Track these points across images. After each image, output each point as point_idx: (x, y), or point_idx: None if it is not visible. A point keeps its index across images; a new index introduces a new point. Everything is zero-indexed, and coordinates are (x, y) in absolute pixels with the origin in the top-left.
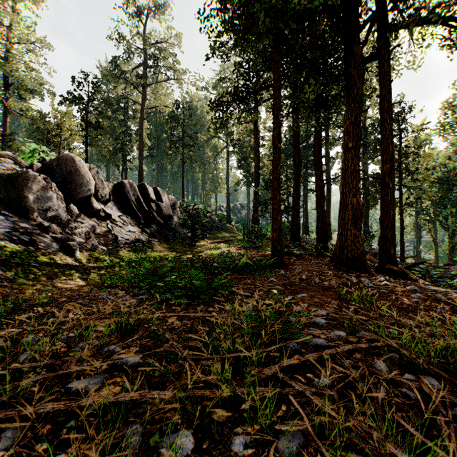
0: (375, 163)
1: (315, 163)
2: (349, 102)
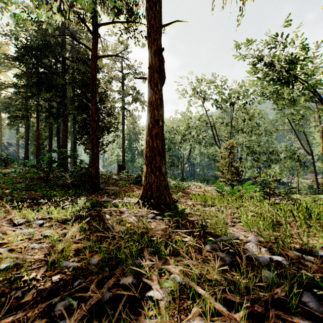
0: None
1: (57, 137)
2: (64, 125)
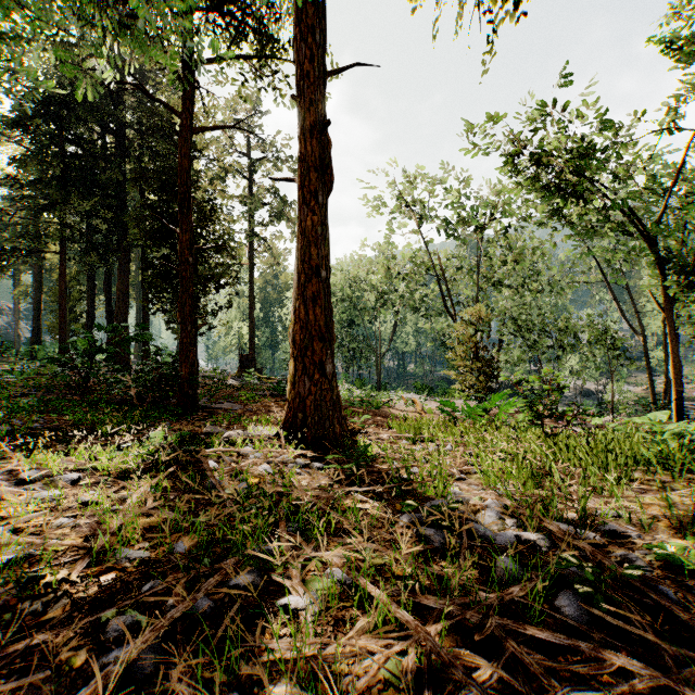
0: None
1: (106, 296)
2: (121, 271)
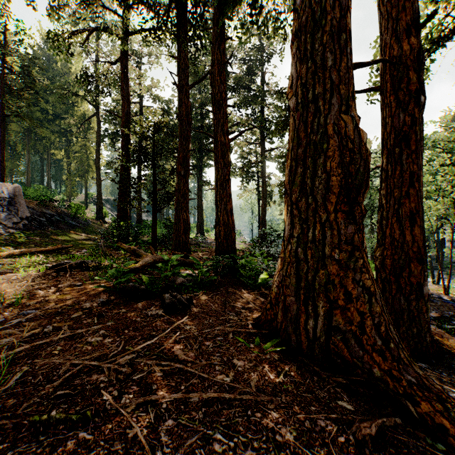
0: (270, 158)
1: (214, 100)
2: None
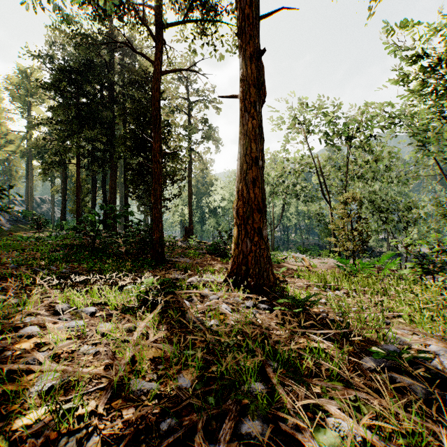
0: None
1: (103, 190)
2: (112, 174)
